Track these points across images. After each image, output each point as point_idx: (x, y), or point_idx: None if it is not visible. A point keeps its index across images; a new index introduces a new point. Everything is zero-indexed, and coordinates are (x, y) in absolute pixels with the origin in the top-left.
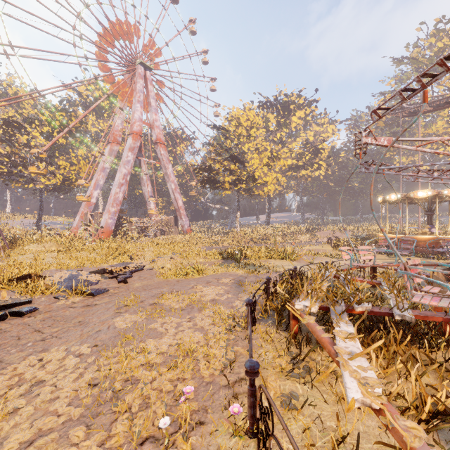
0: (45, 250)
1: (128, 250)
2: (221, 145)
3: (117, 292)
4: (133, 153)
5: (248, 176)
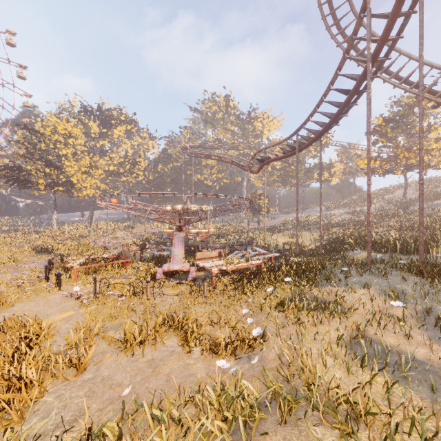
0: None
1: None
2: (33, 145)
3: None
4: None
5: (66, 180)
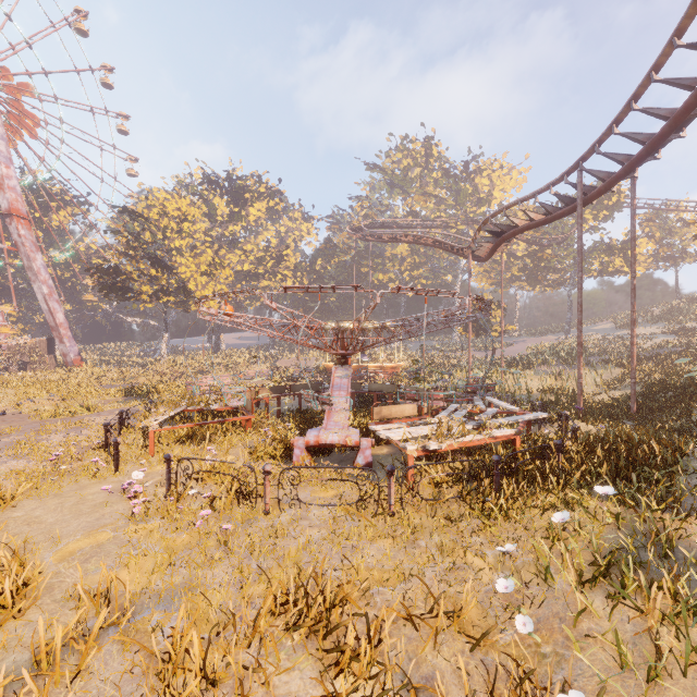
0: None
1: None
2: (136, 236)
3: None
4: None
5: (178, 286)
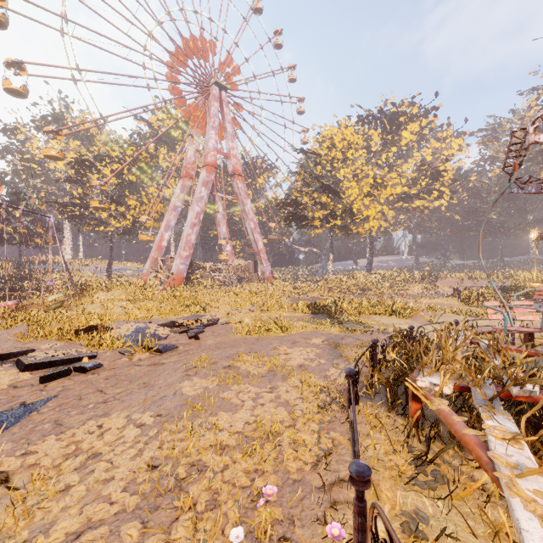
0: (114, 299)
1: (200, 300)
2: (309, 174)
3: (186, 350)
4: (206, 188)
5: (344, 209)
